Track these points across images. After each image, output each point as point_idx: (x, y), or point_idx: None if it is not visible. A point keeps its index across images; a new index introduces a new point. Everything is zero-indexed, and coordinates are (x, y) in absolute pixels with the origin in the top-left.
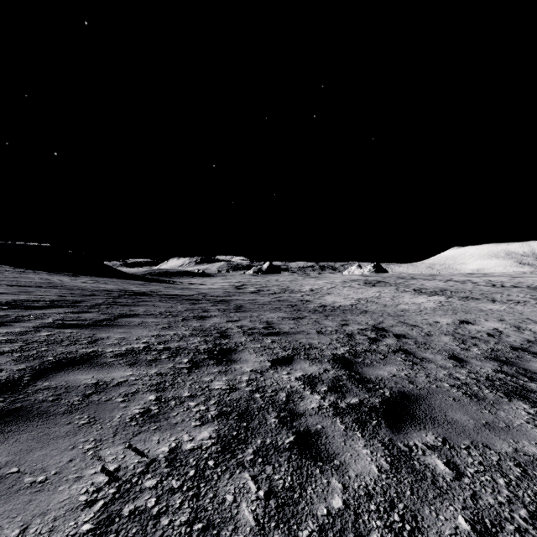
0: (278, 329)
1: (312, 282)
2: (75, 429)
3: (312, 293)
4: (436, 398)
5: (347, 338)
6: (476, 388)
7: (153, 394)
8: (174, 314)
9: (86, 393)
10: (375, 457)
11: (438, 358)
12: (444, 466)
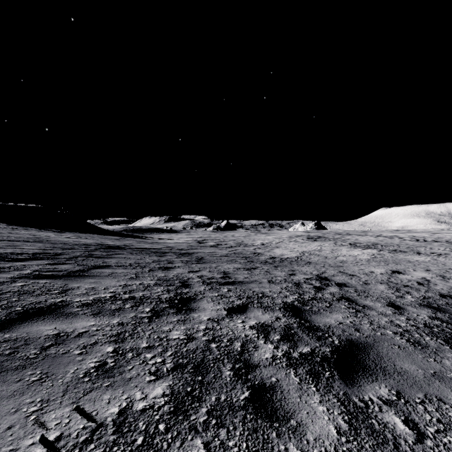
0: (233, 278)
1: (263, 237)
2: (24, 387)
3: (263, 246)
4: (383, 347)
5: (295, 287)
6: (417, 336)
7: (111, 346)
8: (142, 265)
9: (45, 345)
10: (332, 416)
11: (378, 306)
12: (403, 425)
